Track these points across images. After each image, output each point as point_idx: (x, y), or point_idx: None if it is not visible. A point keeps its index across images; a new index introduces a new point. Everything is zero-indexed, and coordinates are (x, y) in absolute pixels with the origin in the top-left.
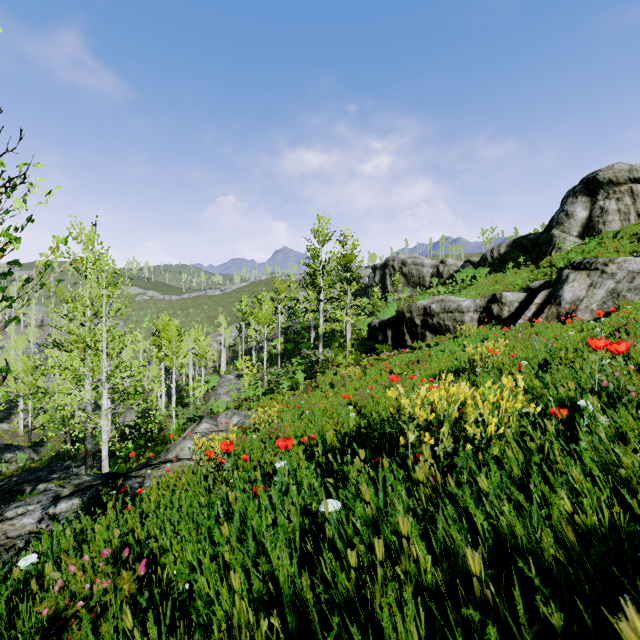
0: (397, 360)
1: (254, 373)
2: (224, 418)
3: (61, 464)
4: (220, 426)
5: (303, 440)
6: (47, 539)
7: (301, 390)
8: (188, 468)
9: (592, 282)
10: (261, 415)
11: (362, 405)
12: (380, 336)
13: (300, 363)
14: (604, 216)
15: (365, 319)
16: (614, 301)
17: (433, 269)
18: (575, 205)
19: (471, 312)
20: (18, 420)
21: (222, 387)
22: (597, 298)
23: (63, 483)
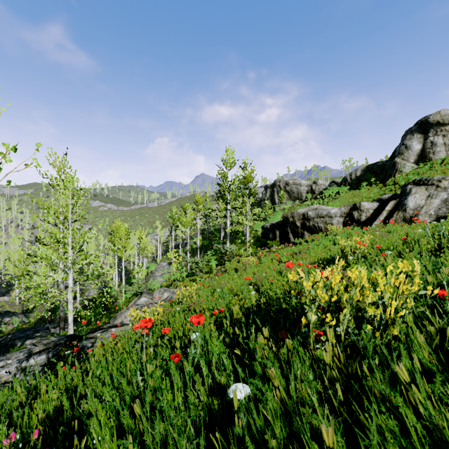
0: (284, 252)
1: (181, 261)
2: (158, 294)
3: (43, 326)
4: (155, 299)
5: (214, 313)
6: (3, 395)
7: (214, 273)
8: (128, 332)
9: (430, 194)
10: (183, 292)
11: (259, 285)
12: (271, 235)
13: (213, 254)
14: (434, 148)
15: (259, 223)
16: (447, 208)
17: (308, 187)
18: (412, 140)
19: (338, 217)
20: (15, 294)
21: (158, 271)
22: (434, 206)
23: (36, 342)
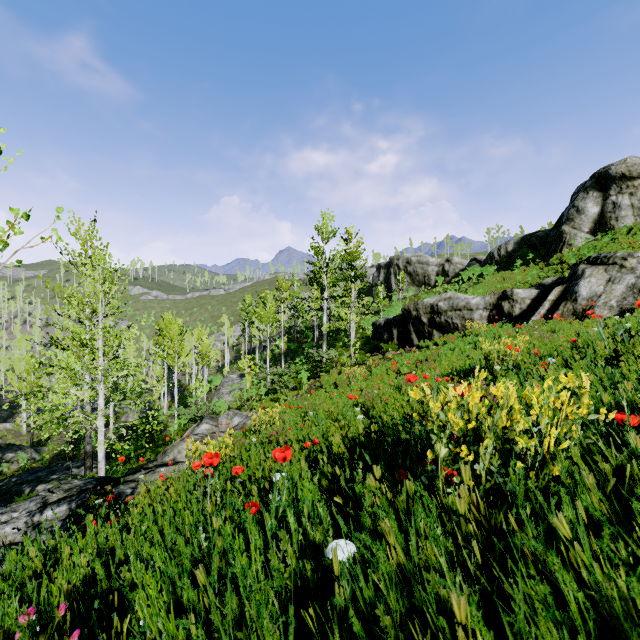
0: (404, 359)
1: (257, 373)
2: (225, 419)
3: (61, 464)
4: (221, 427)
5: (306, 445)
6: (10, 561)
7: (304, 390)
8: (183, 473)
9: (610, 277)
10: (262, 416)
11: (369, 406)
12: (385, 335)
13: (304, 362)
14: (617, 211)
15: (369, 318)
16: (635, 297)
17: (438, 268)
18: (586, 200)
19: (480, 310)
20: (21, 419)
21: (225, 387)
22: (616, 294)
23: (52, 488)
